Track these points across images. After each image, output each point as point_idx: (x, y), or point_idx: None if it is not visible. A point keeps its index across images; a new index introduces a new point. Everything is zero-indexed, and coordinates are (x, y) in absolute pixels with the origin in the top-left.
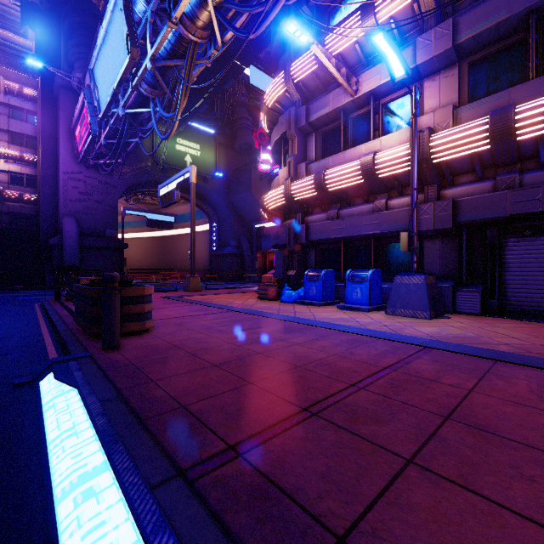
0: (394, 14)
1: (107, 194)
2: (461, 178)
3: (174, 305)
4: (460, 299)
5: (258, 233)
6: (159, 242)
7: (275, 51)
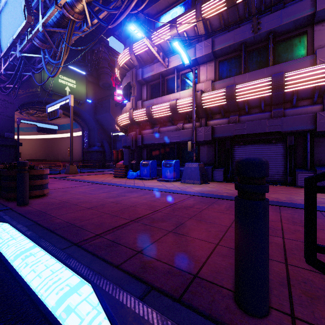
0: (186, 30)
1: (5, 108)
2: (215, 116)
3: (60, 182)
4: (215, 174)
5: (115, 138)
6: (45, 142)
7: (124, 34)
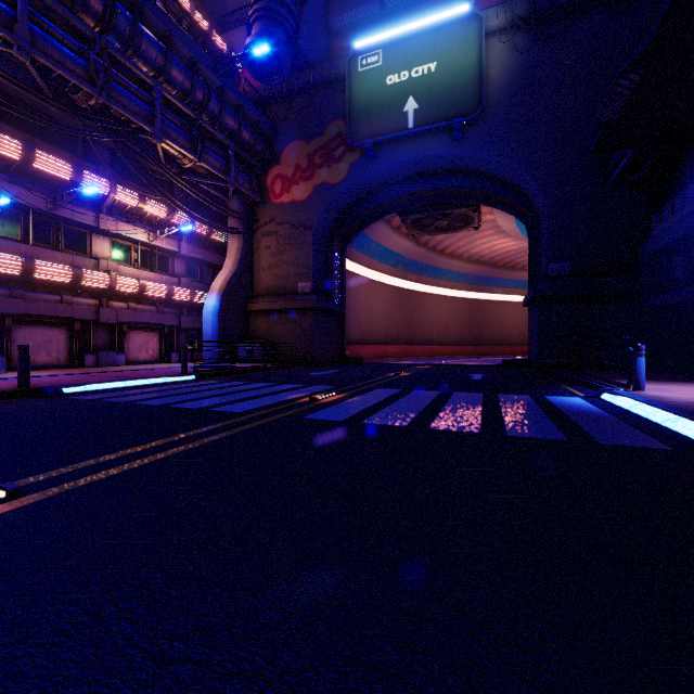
0: None
1: None
2: None
3: None
4: None
5: None
6: None
7: None
